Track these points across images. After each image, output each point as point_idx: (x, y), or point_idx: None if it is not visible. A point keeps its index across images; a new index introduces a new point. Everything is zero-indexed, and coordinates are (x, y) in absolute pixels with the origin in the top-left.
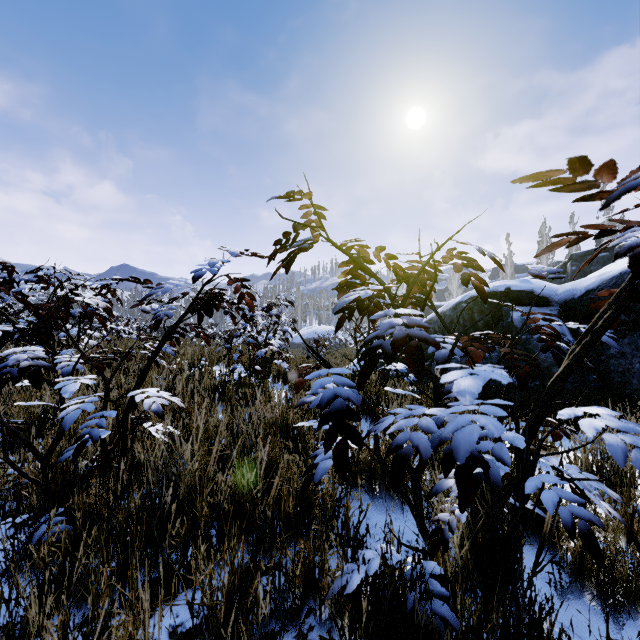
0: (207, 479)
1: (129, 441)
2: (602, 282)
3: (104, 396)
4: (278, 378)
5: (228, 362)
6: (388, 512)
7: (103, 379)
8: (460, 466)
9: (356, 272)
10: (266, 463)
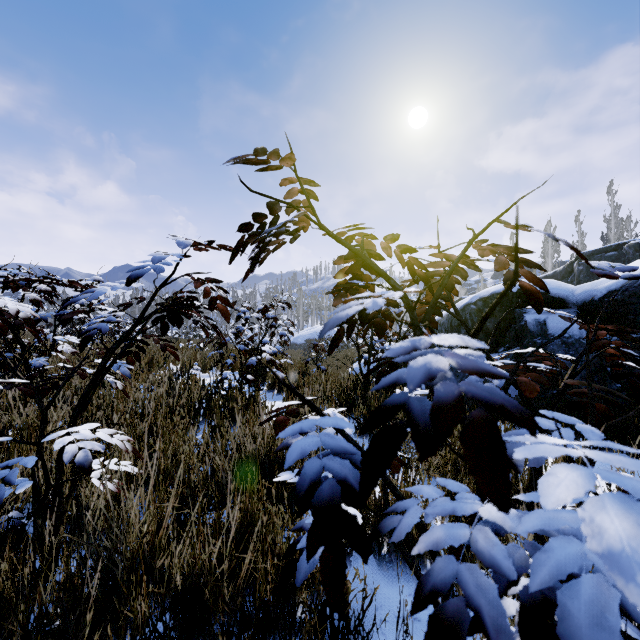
0: (159, 547)
1: (66, 488)
2: (626, 282)
3: (40, 428)
4: (273, 387)
5: (221, 368)
6: (399, 582)
7: (39, 406)
8: (556, 637)
9: (358, 270)
10: (242, 517)
